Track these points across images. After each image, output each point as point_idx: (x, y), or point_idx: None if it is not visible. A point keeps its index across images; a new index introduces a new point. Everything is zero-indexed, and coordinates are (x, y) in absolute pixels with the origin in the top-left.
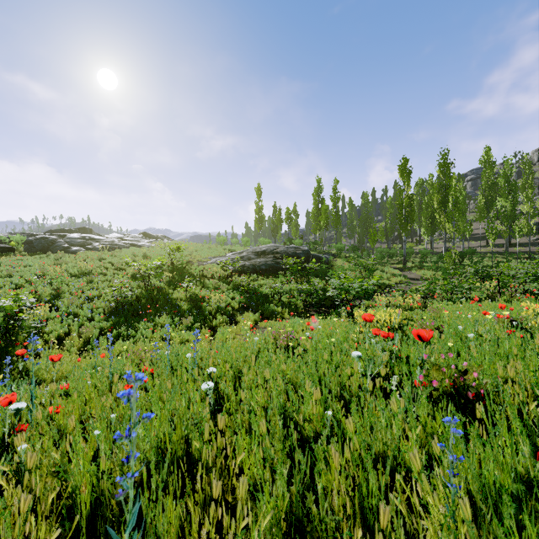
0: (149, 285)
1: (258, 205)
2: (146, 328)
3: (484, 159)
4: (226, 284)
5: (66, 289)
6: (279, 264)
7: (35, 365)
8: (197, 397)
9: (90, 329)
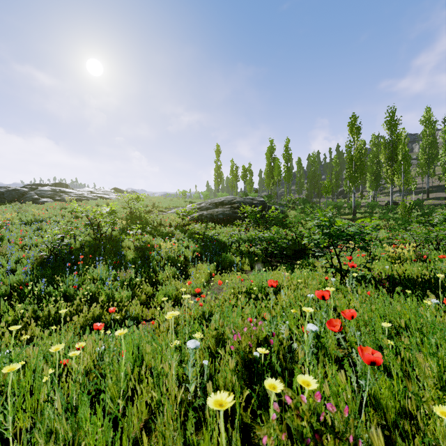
0: (97, 233)
1: (217, 163)
2: (73, 284)
3: (425, 119)
4: (182, 232)
5: (5, 236)
6: (236, 213)
7: None
8: None
9: None
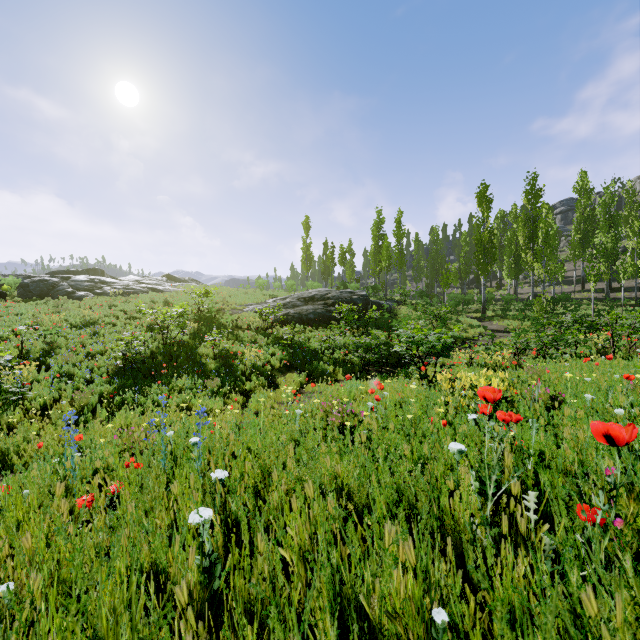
0: (168, 339)
1: (305, 241)
2: (160, 393)
3: (579, 186)
4: (265, 337)
5: (62, 343)
6: (331, 312)
7: (3, 444)
8: (176, 545)
9: (85, 395)
